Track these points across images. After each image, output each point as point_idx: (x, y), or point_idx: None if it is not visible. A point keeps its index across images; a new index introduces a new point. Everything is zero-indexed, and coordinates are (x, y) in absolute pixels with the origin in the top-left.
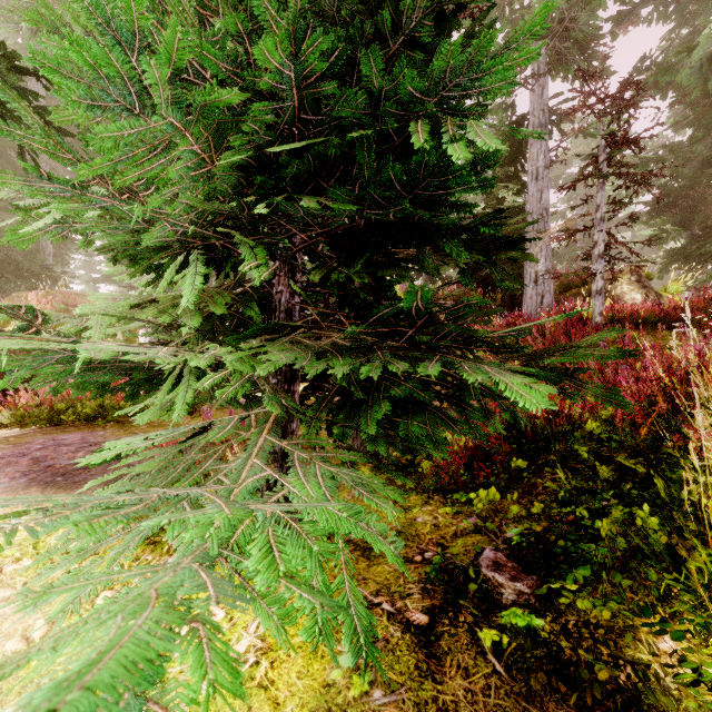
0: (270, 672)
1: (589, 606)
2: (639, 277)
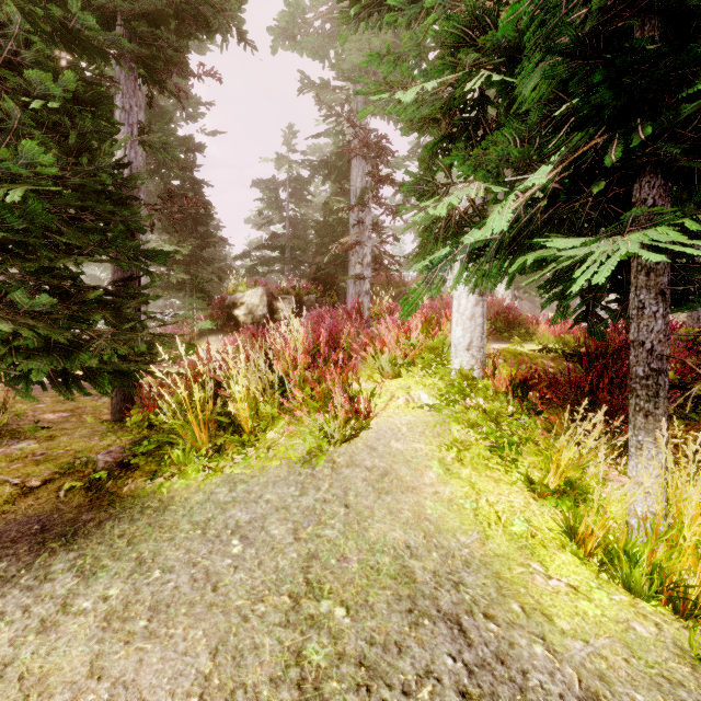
0: None
1: (137, 461)
2: None
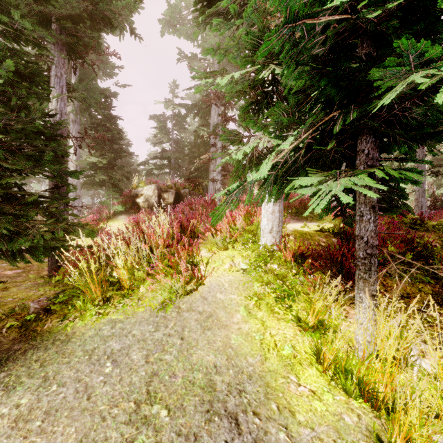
0: None
1: (55, 308)
2: (259, 182)
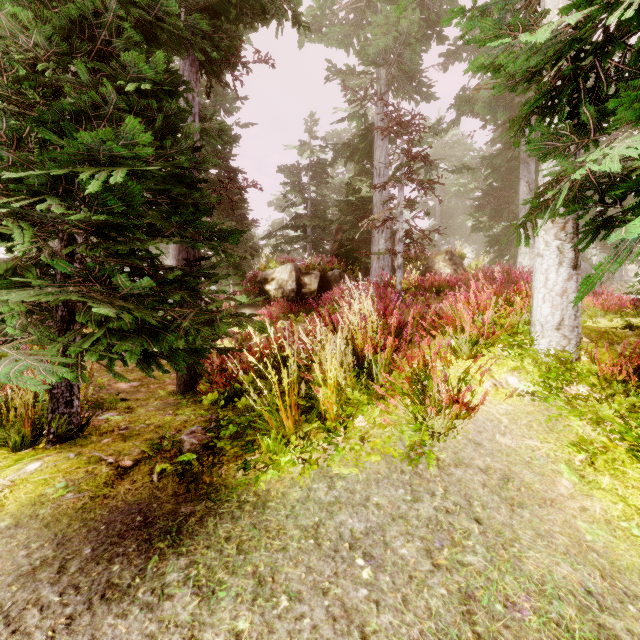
0: (8, 493)
1: (222, 445)
2: (451, 256)
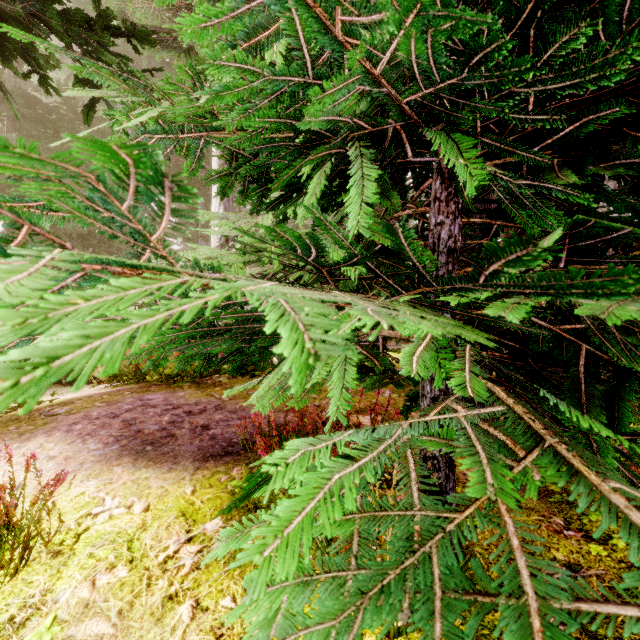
0: None
1: None
2: None
